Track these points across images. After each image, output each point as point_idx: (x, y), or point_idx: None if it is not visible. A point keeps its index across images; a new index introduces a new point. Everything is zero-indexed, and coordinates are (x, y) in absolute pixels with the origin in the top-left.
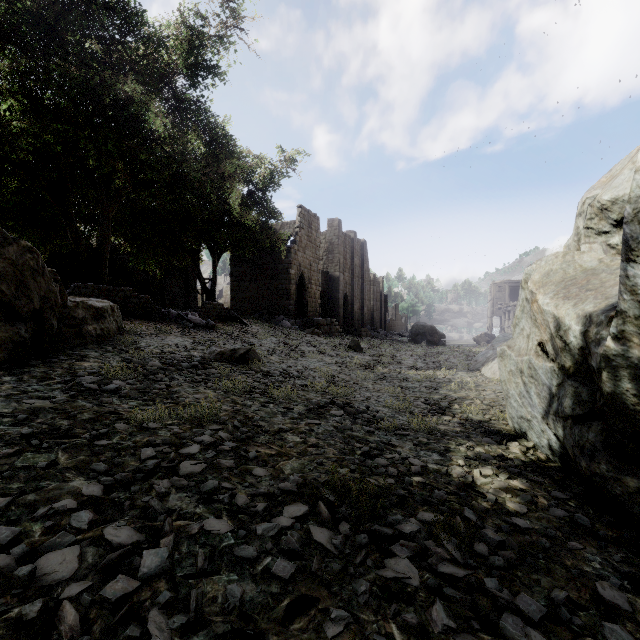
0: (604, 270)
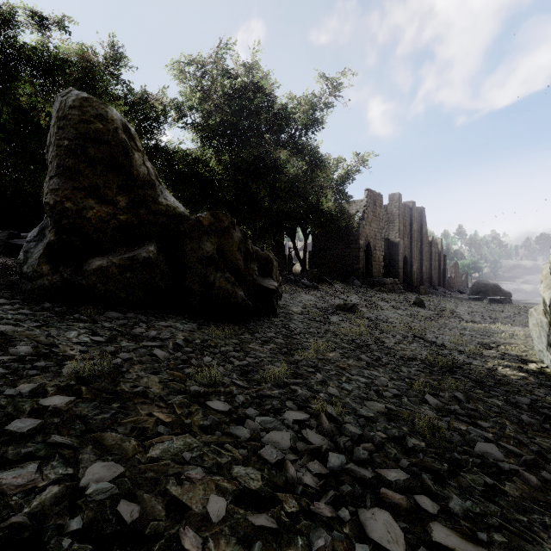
0: None
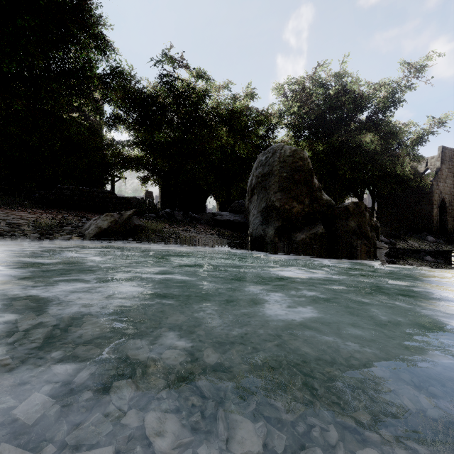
0: None
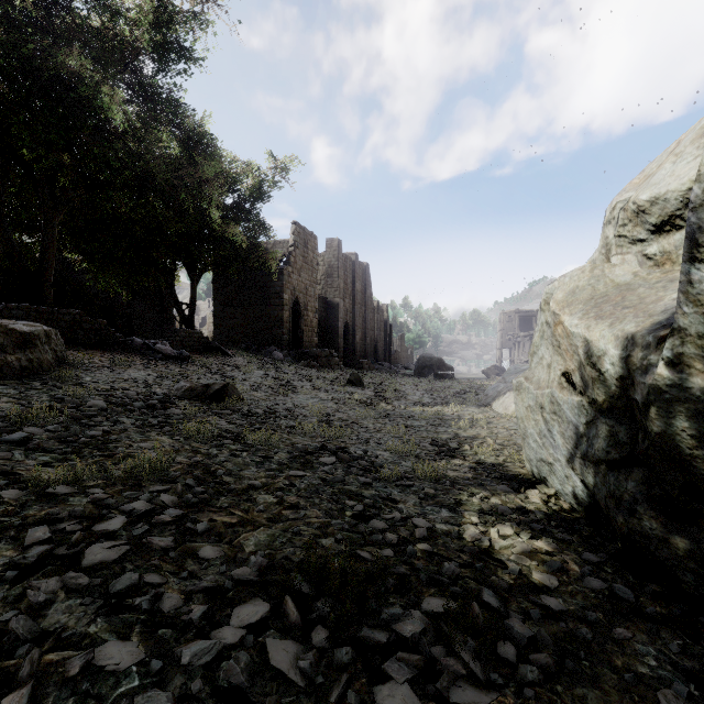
0: (641, 284)
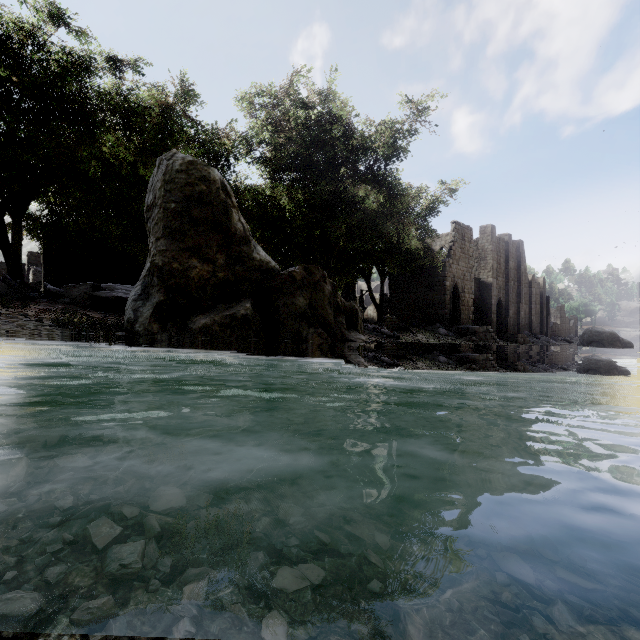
0: None
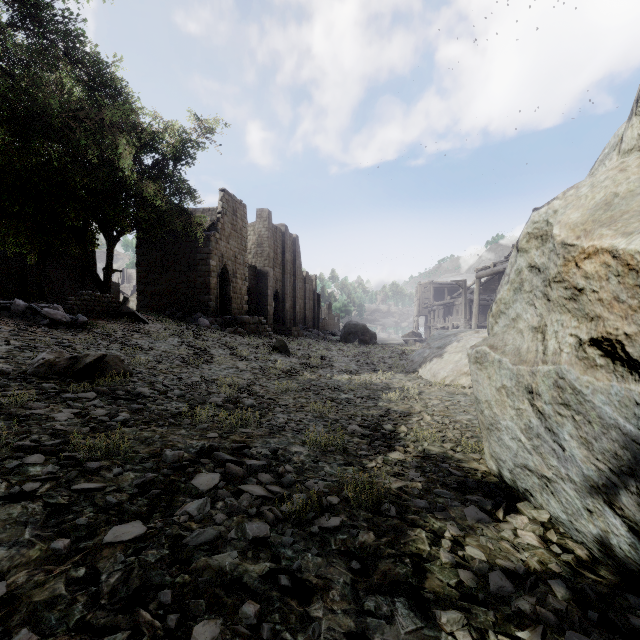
0: None
